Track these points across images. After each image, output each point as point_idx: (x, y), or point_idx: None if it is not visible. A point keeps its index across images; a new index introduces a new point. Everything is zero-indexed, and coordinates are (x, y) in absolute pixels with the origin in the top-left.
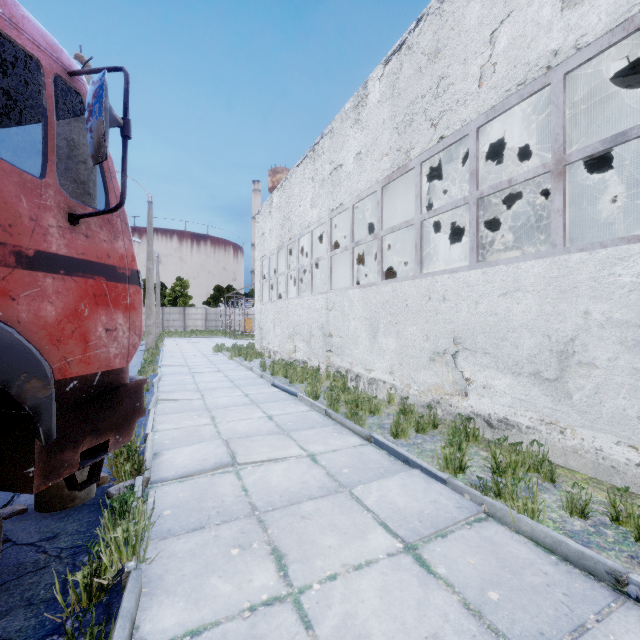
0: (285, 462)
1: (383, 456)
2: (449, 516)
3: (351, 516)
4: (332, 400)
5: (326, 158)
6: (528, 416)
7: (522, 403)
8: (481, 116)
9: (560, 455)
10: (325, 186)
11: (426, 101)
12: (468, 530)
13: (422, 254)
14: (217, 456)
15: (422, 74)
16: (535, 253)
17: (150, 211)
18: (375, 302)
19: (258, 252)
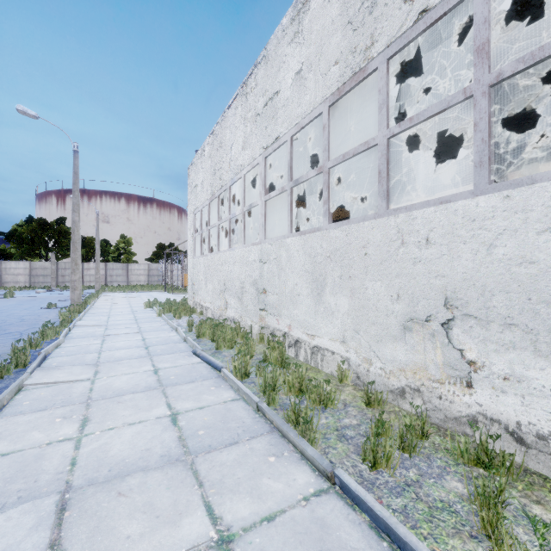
0: None
1: (366, 536)
2: None
3: None
4: (266, 383)
5: (259, 89)
6: None
7: None
8: None
9: None
10: (258, 121)
11: None
12: None
13: (388, 184)
14: None
15: None
16: None
17: (76, 161)
18: (320, 251)
19: (191, 205)
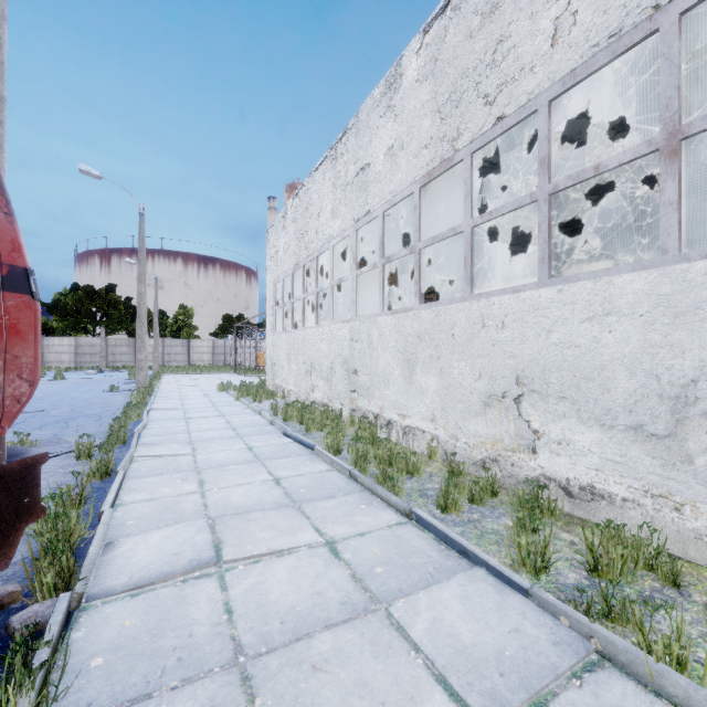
0: (293, 556)
1: (430, 543)
2: (545, 662)
3: (391, 663)
4: (358, 456)
5: (350, 157)
6: (625, 484)
7: (616, 466)
8: (555, 85)
9: (675, 541)
10: (349, 191)
11: (479, 73)
12: (579, 690)
13: (473, 270)
14: (195, 548)
15: (473, 39)
16: (635, 263)
17: (142, 225)
18: (411, 331)
19: (270, 274)
